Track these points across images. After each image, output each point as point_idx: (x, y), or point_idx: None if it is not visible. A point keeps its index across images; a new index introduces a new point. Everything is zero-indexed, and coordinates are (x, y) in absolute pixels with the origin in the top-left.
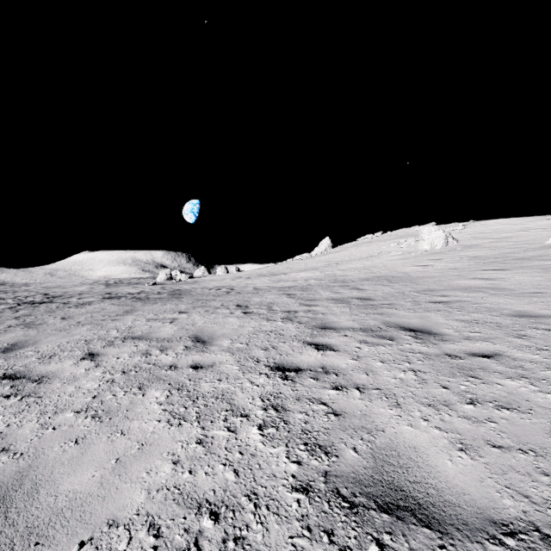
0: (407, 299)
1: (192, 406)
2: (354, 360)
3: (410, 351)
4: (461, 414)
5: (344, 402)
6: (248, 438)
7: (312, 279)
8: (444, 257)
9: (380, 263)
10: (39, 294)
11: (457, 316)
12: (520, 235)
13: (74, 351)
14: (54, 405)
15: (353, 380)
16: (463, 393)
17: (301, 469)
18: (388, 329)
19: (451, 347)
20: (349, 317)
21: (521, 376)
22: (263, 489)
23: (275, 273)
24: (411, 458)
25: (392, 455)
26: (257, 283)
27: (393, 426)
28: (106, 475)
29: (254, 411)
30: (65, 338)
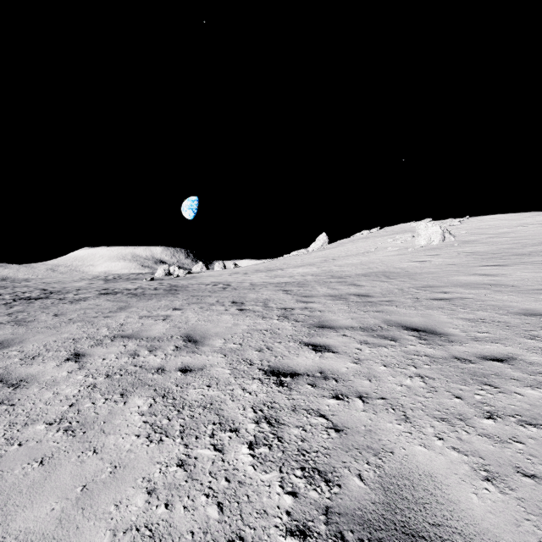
0: (407, 295)
1: (176, 418)
2: (354, 363)
3: (415, 354)
4: (480, 431)
5: (346, 414)
6: (236, 460)
7: (309, 275)
8: (442, 253)
9: (377, 259)
10: (37, 289)
11: (461, 314)
12: (518, 230)
13: (59, 351)
14: (26, 414)
15: (354, 387)
16: (479, 404)
17: (298, 503)
18: (390, 328)
19: (459, 349)
20: (348, 315)
21: (541, 384)
22: (251, 531)
23: (271, 268)
24: (428, 490)
25: (404, 485)
26: (254, 279)
27: (403, 446)
28: (67, 509)
29: (245, 424)
30: (52, 337)
